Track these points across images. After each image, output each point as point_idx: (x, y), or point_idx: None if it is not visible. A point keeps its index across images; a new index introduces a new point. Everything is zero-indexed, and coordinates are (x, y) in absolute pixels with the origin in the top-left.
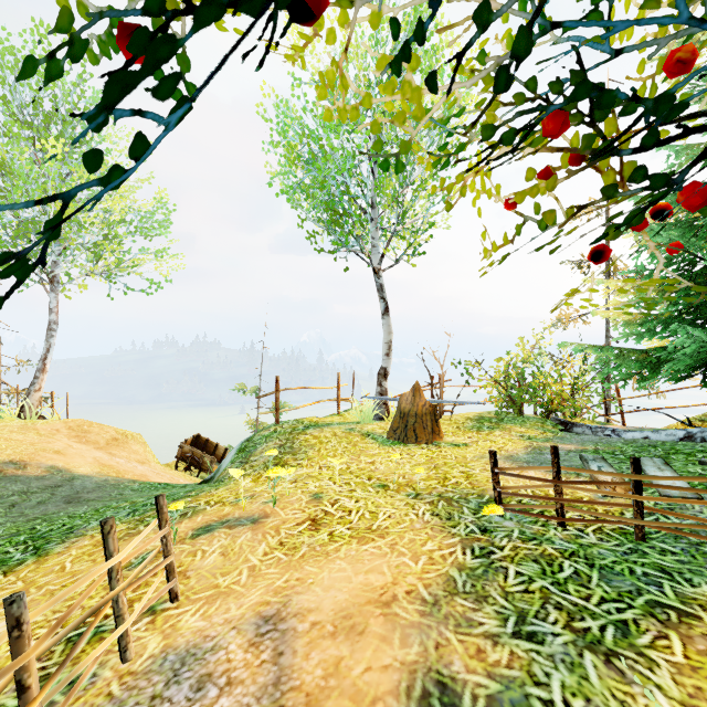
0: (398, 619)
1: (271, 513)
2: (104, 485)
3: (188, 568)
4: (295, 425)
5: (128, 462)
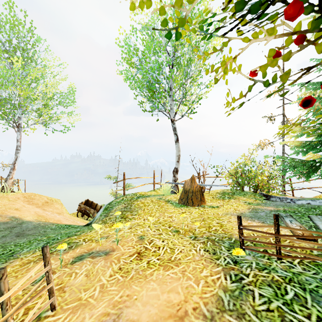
0: None
1: (116, 248)
2: (37, 226)
3: (65, 285)
4: (132, 196)
5: (52, 213)
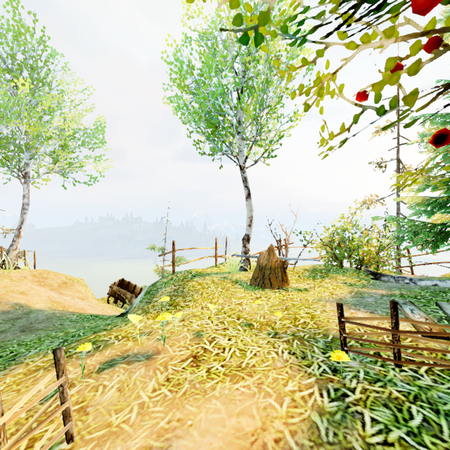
0: None
1: (162, 350)
2: (51, 317)
3: (89, 403)
4: (186, 275)
5: (72, 299)
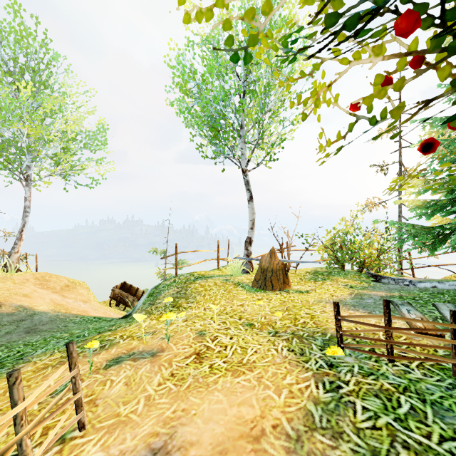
0: (267, 455)
1: (166, 347)
2: (55, 319)
3: (98, 396)
4: (188, 277)
5: (75, 301)
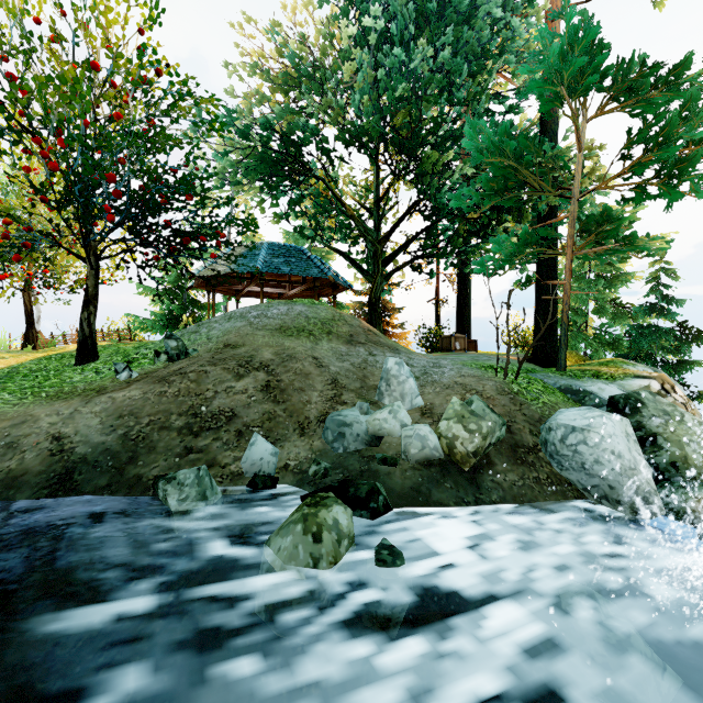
0: None
1: None
2: None
3: None
4: None
5: None
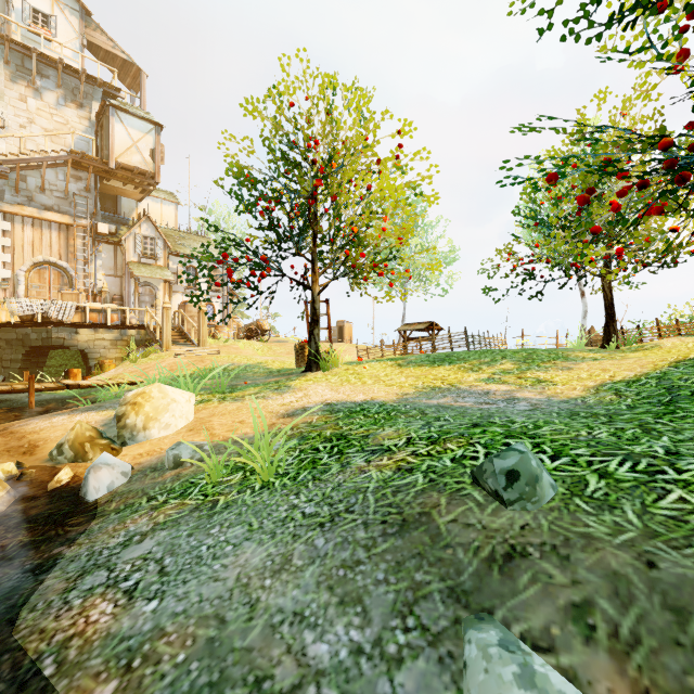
0: None
1: None
2: None
3: None
4: None
5: None
